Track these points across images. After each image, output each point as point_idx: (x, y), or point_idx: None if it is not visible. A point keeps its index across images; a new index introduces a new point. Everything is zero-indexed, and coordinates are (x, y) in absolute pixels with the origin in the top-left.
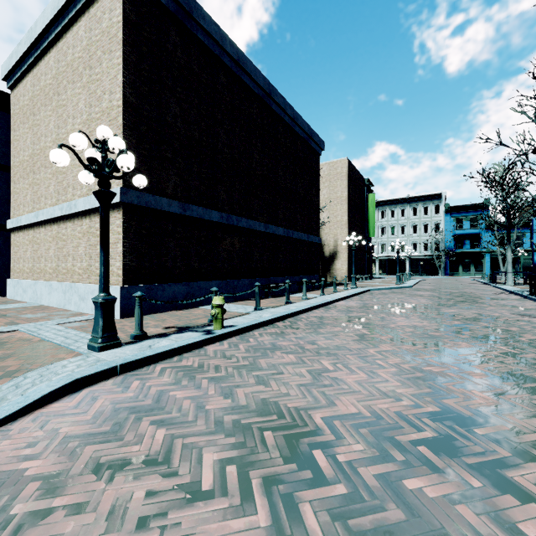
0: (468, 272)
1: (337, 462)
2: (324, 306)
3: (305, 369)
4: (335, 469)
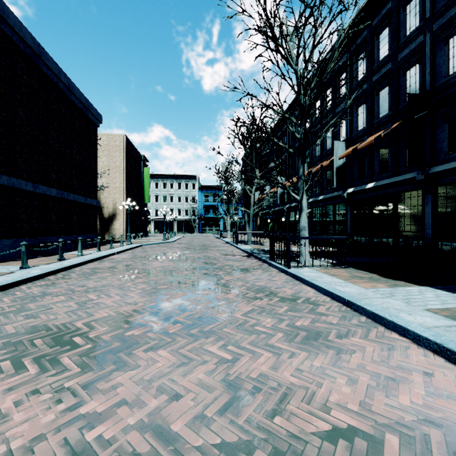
0: (212, 231)
1: (89, 338)
2: (99, 259)
3: (73, 302)
4: (87, 341)
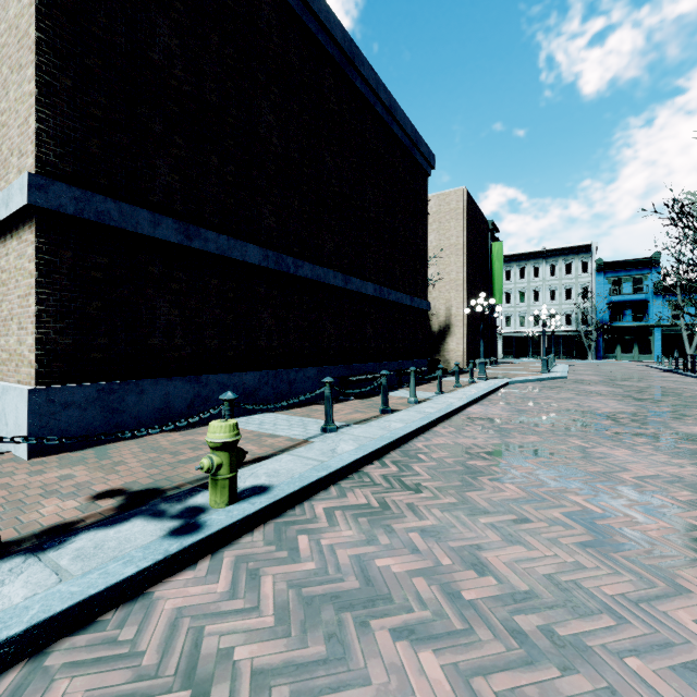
0: (629, 354)
1: None
2: (450, 416)
3: None
4: None
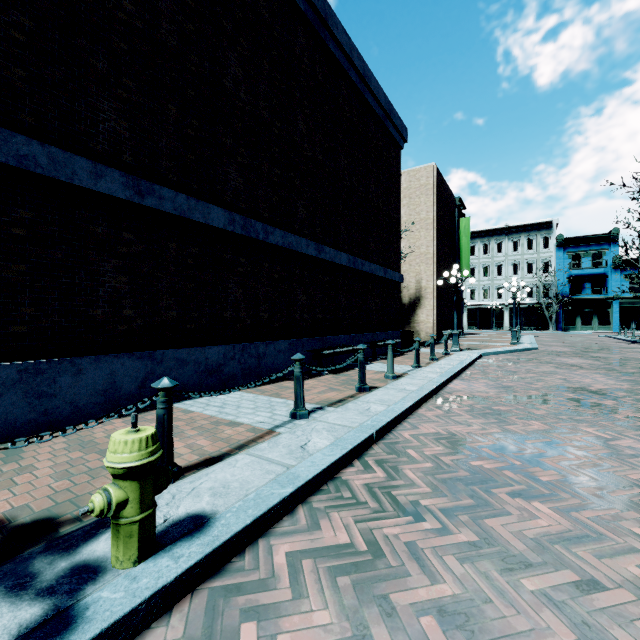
0: (589, 326)
1: None
2: (433, 395)
3: None
4: None
